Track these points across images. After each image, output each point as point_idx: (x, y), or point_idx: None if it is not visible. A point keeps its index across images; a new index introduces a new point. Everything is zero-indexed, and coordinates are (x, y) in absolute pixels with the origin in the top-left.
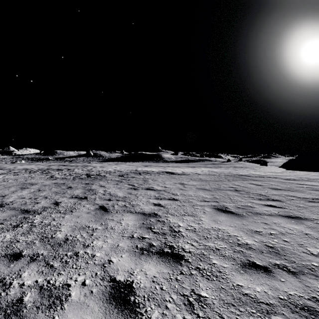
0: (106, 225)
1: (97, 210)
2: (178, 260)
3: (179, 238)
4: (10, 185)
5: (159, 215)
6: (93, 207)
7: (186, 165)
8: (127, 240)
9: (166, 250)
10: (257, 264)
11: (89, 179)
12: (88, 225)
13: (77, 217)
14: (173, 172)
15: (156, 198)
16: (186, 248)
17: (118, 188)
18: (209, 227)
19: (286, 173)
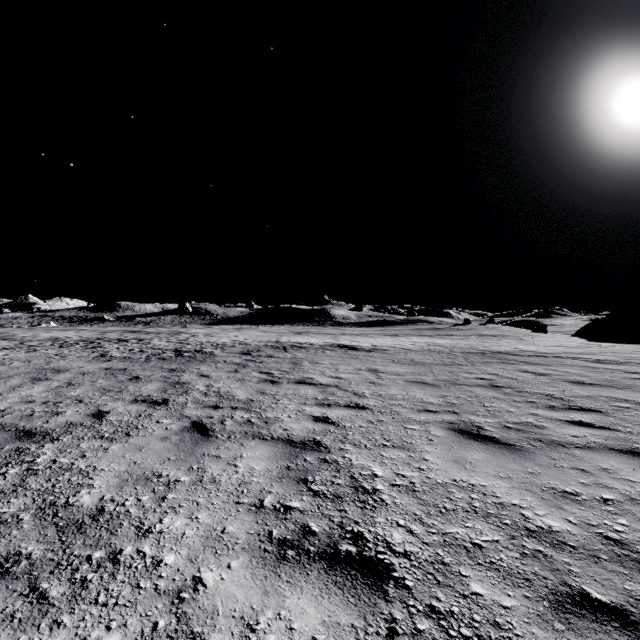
0: (201, 472)
1: (185, 431)
2: (378, 583)
3: (376, 511)
4: (12, 373)
5: (326, 445)
6: (179, 425)
7: (379, 331)
8: (248, 517)
9: (344, 549)
10: (596, 599)
11: (179, 361)
12: (160, 470)
13: (136, 448)
14: (354, 346)
15: (319, 403)
16: (396, 542)
17: (237, 380)
18: (446, 480)
19: (592, 349)
